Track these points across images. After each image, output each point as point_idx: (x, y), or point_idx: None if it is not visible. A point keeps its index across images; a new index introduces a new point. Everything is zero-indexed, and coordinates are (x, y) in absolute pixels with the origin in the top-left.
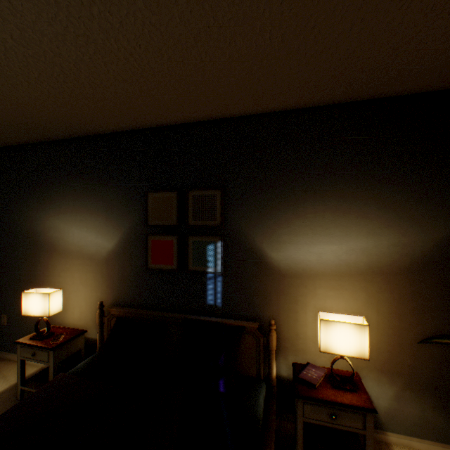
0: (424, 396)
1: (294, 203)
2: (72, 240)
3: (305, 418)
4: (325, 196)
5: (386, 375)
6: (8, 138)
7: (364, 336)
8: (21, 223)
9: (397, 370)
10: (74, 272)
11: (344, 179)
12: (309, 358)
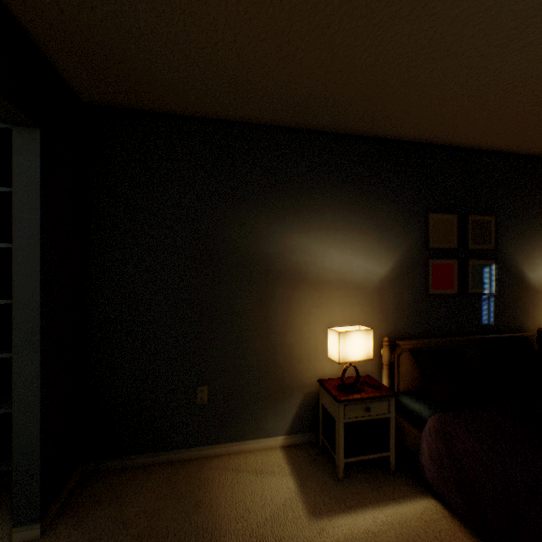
0: None
1: None
2: (329, 265)
3: None
4: None
5: None
6: (247, 109)
7: None
8: (237, 242)
9: None
10: (333, 307)
11: None
12: None
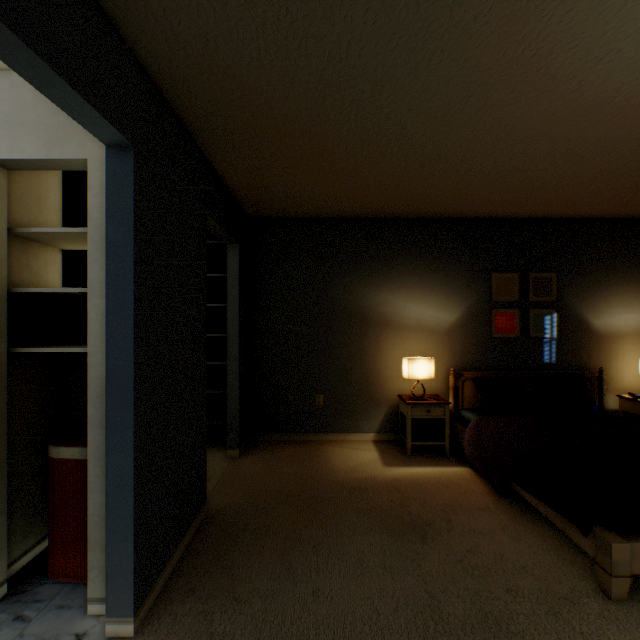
0: None
1: (609, 285)
2: (408, 314)
3: None
4: (629, 281)
5: None
6: (348, 213)
7: None
8: (342, 299)
9: None
10: (411, 345)
11: None
12: (618, 393)
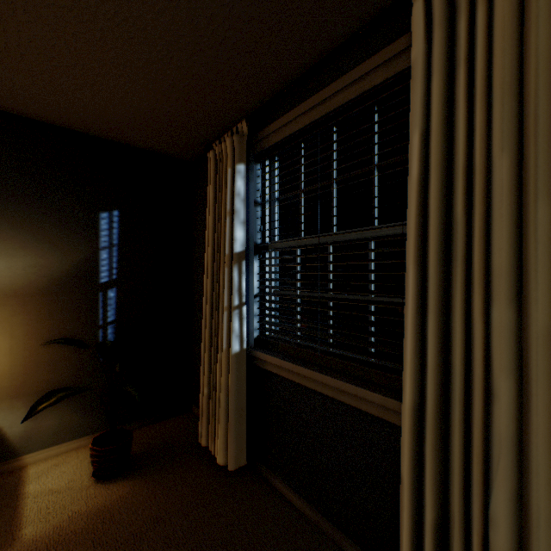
0: (64, 404)
1: None
2: None
3: None
4: None
5: (23, 398)
6: None
7: None
8: None
9: (36, 389)
10: None
11: None
12: None
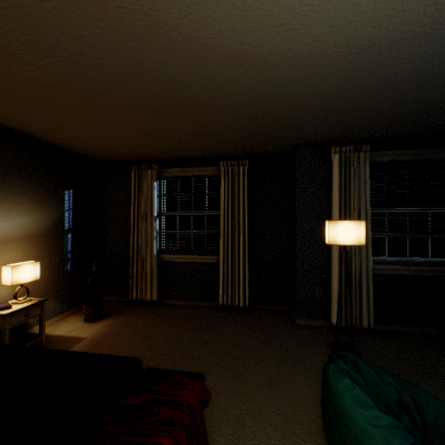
0: (51, 297)
1: None
2: None
3: (12, 325)
4: None
5: (34, 295)
6: None
7: (38, 267)
8: None
9: (39, 290)
10: None
11: (10, 178)
12: None
